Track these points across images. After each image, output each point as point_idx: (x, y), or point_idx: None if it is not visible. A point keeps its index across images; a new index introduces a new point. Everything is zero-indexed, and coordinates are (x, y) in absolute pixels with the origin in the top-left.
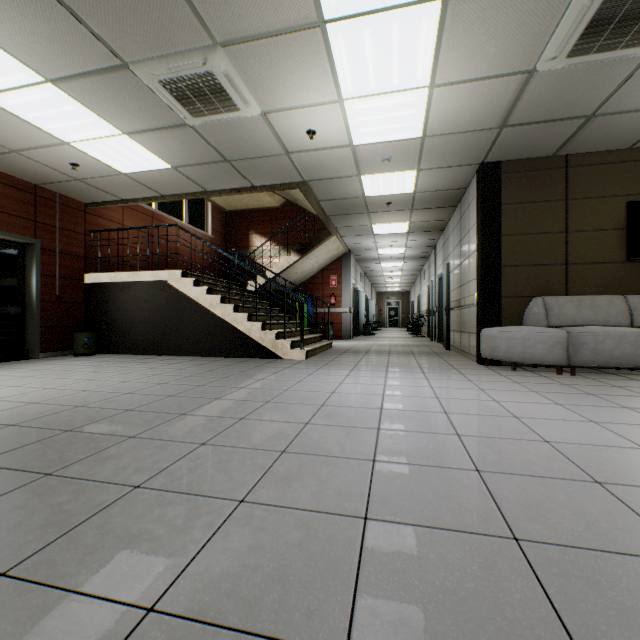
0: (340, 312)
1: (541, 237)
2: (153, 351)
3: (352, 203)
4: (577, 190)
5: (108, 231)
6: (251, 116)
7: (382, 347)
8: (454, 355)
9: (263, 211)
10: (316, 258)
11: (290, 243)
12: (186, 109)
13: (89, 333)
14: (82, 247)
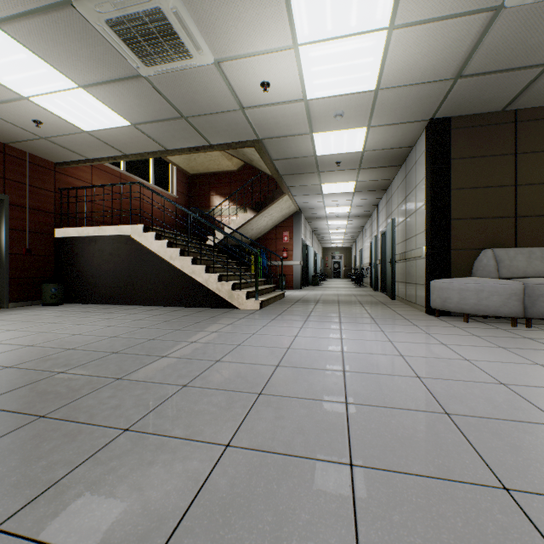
0: (291, 265)
1: (490, 190)
2: (117, 301)
3: (304, 162)
4: (526, 144)
5: (76, 189)
6: (204, 65)
7: (331, 297)
8: (400, 305)
9: (222, 174)
10: (270, 216)
11: (246, 202)
12: (137, 56)
13: (57, 284)
14: (52, 204)
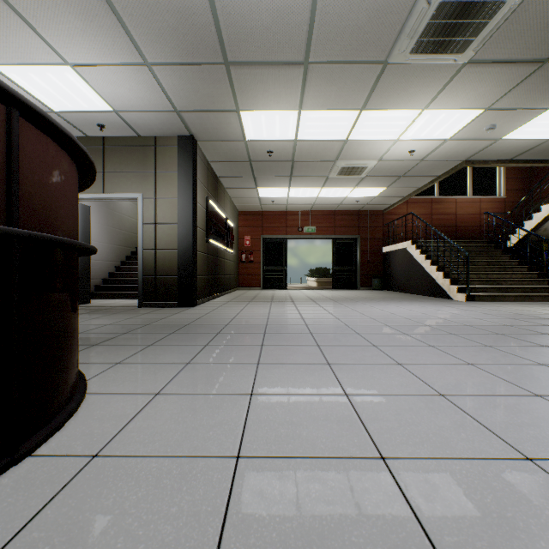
0: None
1: None
2: (403, 290)
3: None
4: None
5: (390, 223)
6: (377, 163)
7: None
8: None
9: None
10: None
11: None
12: (354, 176)
13: (377, 279)
14: (380, 234)
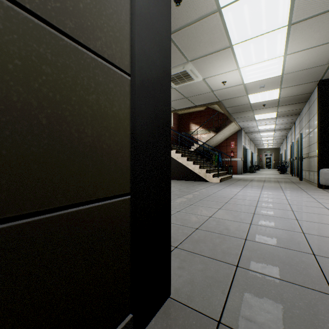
0: (236, 160)
1: None
2: None
3: (243, 107)
4: None
5: None
6: (198, 81)
7: (260, 178)
8: (304, 183)
9: (196, 112)
10: (223, 134)
11: (210, 127)
12: (173, 83)
13: None
14: None
